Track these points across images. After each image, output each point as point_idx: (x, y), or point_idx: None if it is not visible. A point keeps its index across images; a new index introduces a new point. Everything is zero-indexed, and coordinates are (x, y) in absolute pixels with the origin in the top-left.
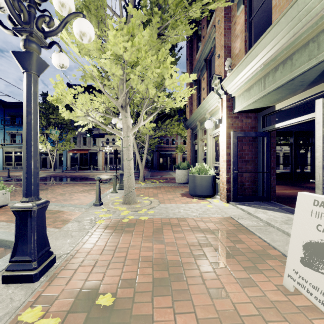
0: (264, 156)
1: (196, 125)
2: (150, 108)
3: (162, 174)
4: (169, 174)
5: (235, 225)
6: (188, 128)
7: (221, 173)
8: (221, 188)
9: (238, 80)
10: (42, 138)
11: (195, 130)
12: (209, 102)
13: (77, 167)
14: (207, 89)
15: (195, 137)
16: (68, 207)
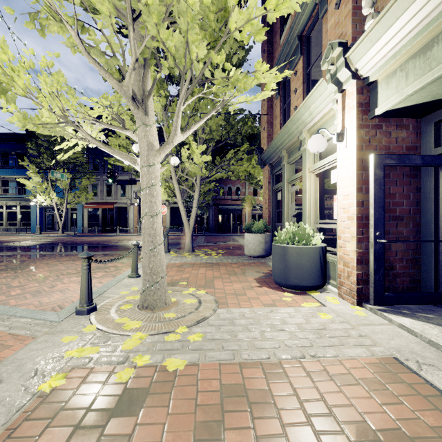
0: (439, 208)
1: (279, 158)
2: (202, 133)
3: (222, 239)
4: (233, 240)
5: (429, 398)
6: (264, 165)
7: (341, 243)
8: (343, 272)
9: (396, 32)
10: (45, 186)
11: (278, 167)
12: (312, 106)
13: (98, 229)
14: (304, 89)
15: (277, 179)
16: (15, 320)
